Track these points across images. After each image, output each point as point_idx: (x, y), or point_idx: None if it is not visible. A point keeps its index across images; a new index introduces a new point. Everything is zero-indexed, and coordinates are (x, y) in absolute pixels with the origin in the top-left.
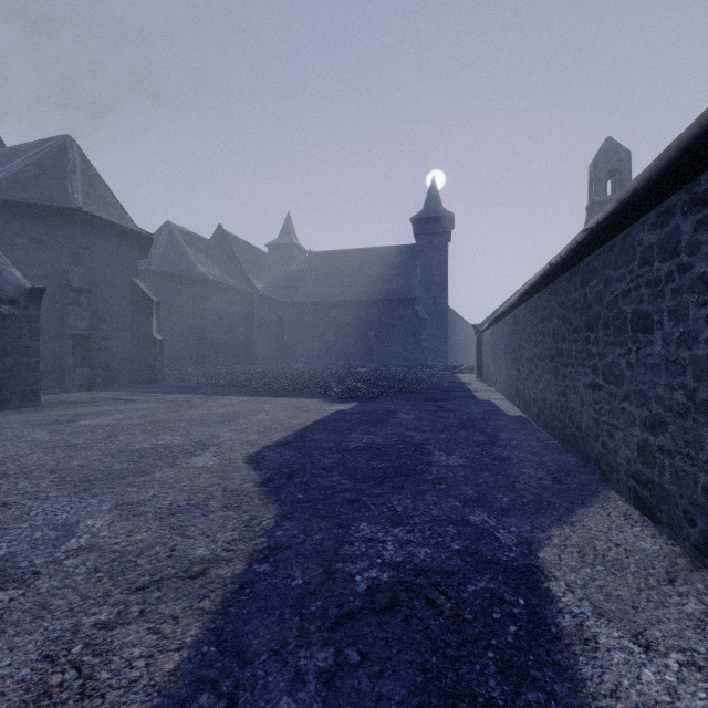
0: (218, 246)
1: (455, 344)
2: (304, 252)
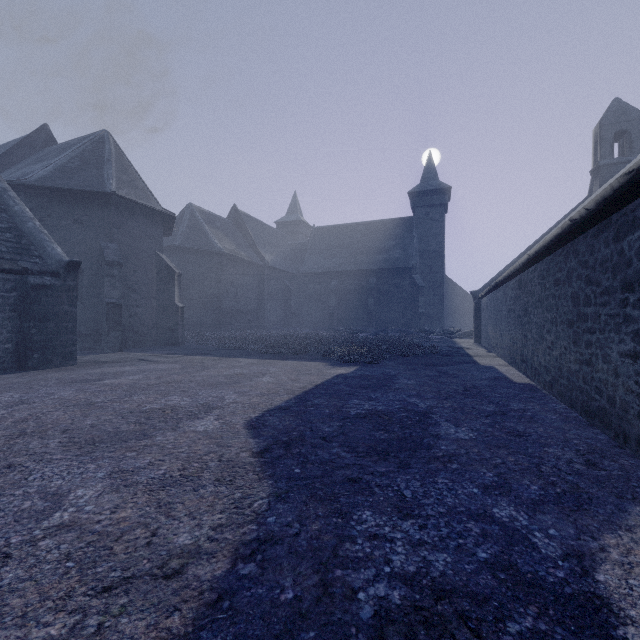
0: (233, 223)
1: (451, 310)
2: (309, 228)
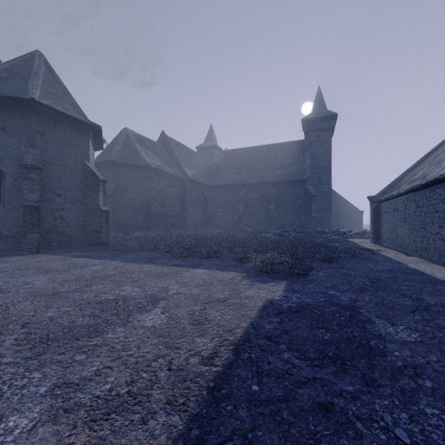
0: (161, 146)
1: (333, 215)
2: (222, 152)
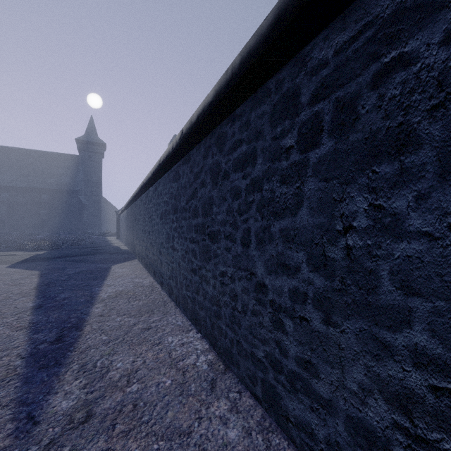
0: None
1: (107, 220)
2: None
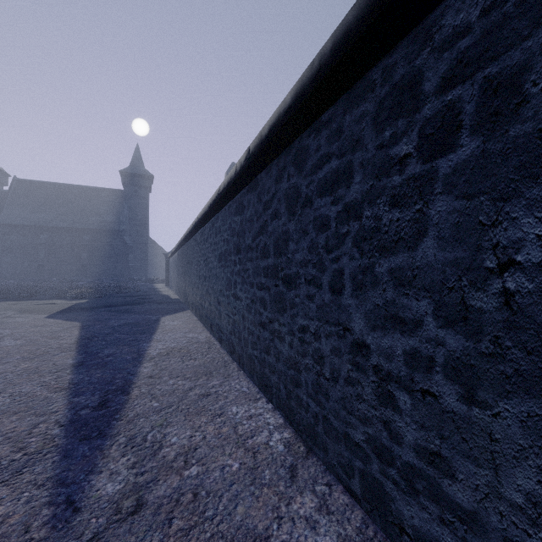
0: None
1: (154, 264)
2: (6, 175)
